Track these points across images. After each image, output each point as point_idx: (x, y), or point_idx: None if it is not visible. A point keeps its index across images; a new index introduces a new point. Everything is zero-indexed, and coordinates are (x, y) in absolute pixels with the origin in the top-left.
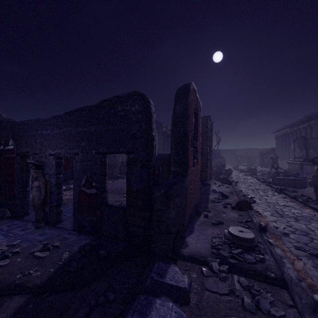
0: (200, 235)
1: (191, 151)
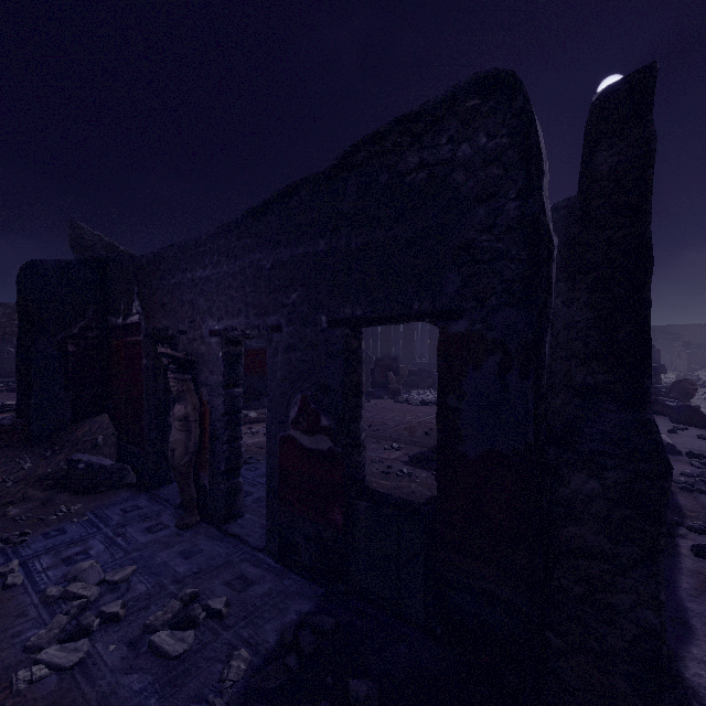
0: None
1: None
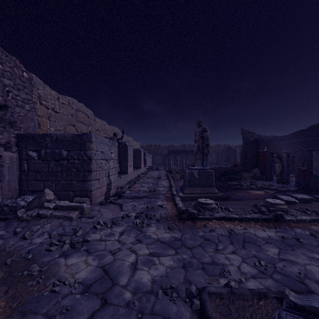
0: None
1: None
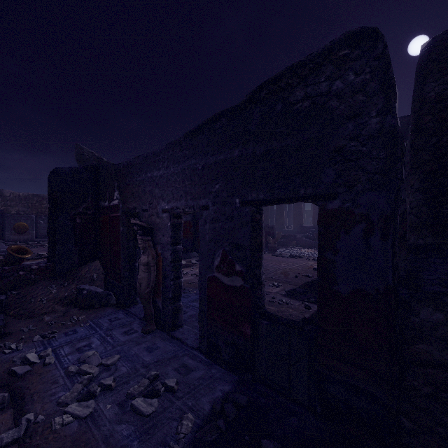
0: None
1: None
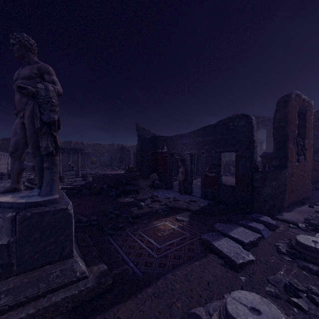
0: (297, 214)
1: (292, 148)
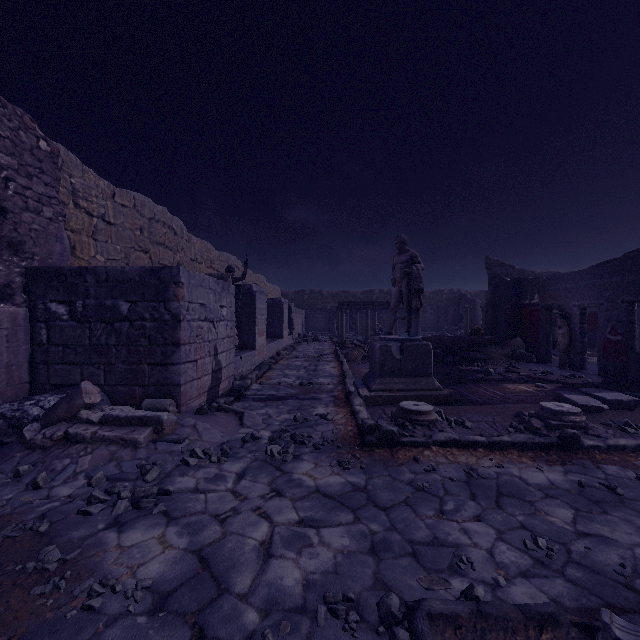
0: None
1: None
